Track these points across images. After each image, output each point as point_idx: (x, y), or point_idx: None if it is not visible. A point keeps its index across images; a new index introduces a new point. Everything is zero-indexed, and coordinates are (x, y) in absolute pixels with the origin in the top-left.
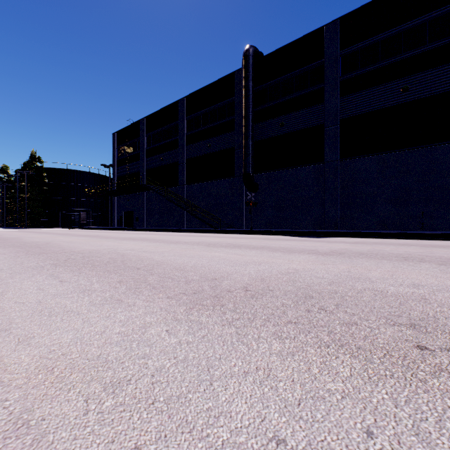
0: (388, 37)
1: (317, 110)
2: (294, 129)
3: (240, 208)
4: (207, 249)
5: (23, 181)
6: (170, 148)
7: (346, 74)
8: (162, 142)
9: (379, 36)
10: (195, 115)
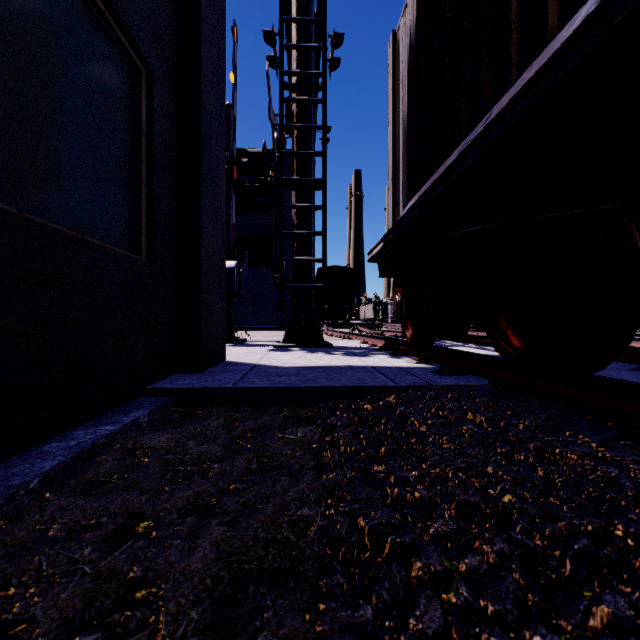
0: None
1: None
2: None
3: None
4: None
5: None
6: None
7: None
8: None
9: None
10: None
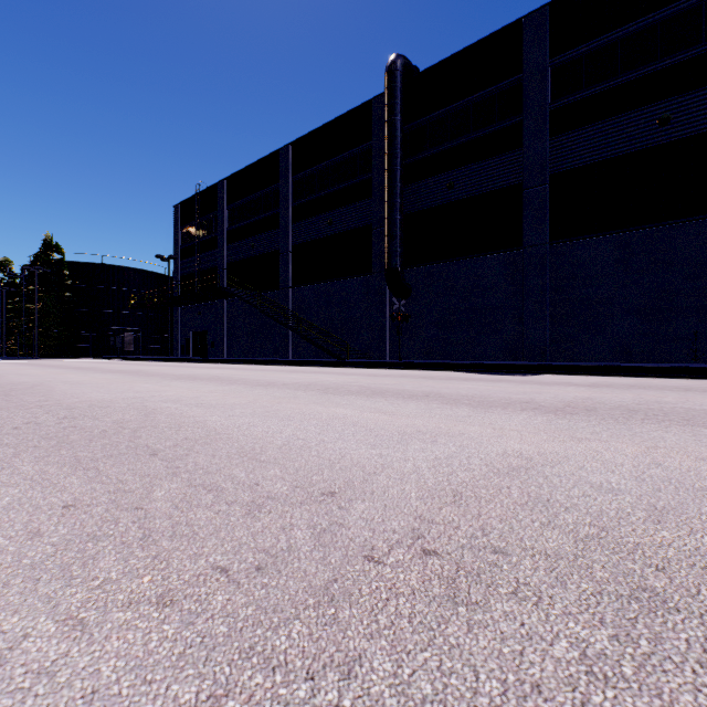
0: (634, 33)
1: (511, 161)
2: (471, 193)
3: (380, 325)
4: (322, 400)
5: (33, 284)
6: (266, 228)
7: (561, 97)
8: (254, 218)
9: (618, 32)
10: (306, 173)
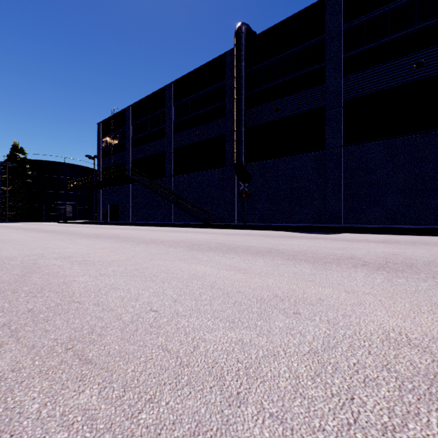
0: (399, 7)
1: (317, 92)
2: (291, 114)
3: (231, 200)
4: (187, 256)
5: (6, 174)
6: (157, 137)
7: (351, 50)
8: (149, 131)
9: (388, 6)
10: (183, 102)
